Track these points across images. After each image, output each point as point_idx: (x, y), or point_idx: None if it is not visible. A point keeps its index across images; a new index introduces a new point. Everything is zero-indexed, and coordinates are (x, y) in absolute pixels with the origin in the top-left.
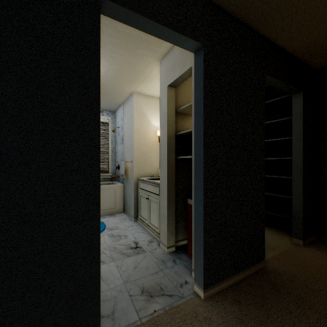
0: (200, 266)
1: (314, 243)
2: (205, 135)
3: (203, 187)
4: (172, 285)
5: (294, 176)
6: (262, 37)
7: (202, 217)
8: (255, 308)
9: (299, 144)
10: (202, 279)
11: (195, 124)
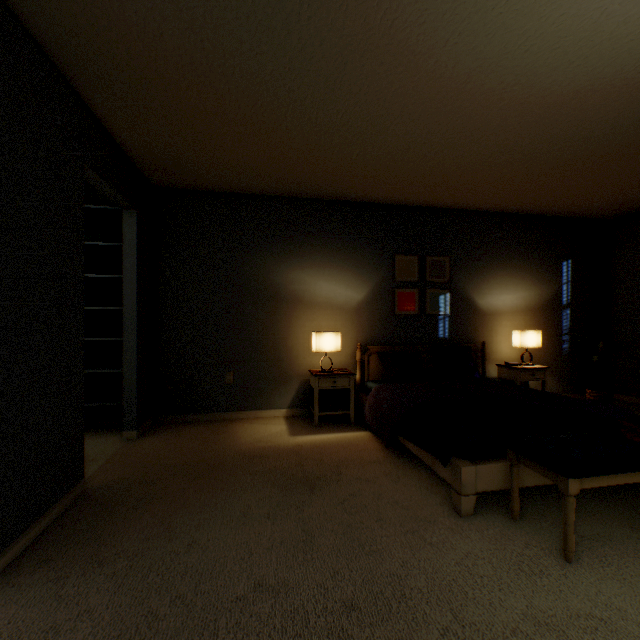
0: None
1: (152, 429)
2: None
3: None
4: None
5: (127, 336)
6: (82, 100)
7: None
8: (80, 548)
9: (134, 288)
10: None
11: None
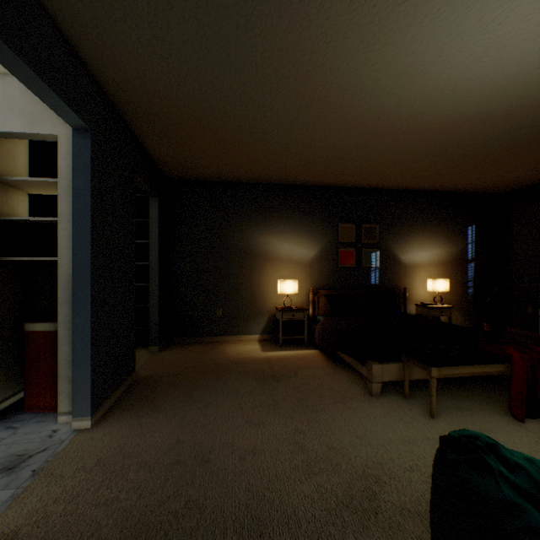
0: (85, 392)
1: (167, 346)
2: (93, 235)
3: (91, 297)
4: (36, 443)
5: (152, 282)
6: (135, 135)
7: (89, 332)
8: (144, 404)
9: (157, 250)
10: (90, 405)
11: (77, 220)
